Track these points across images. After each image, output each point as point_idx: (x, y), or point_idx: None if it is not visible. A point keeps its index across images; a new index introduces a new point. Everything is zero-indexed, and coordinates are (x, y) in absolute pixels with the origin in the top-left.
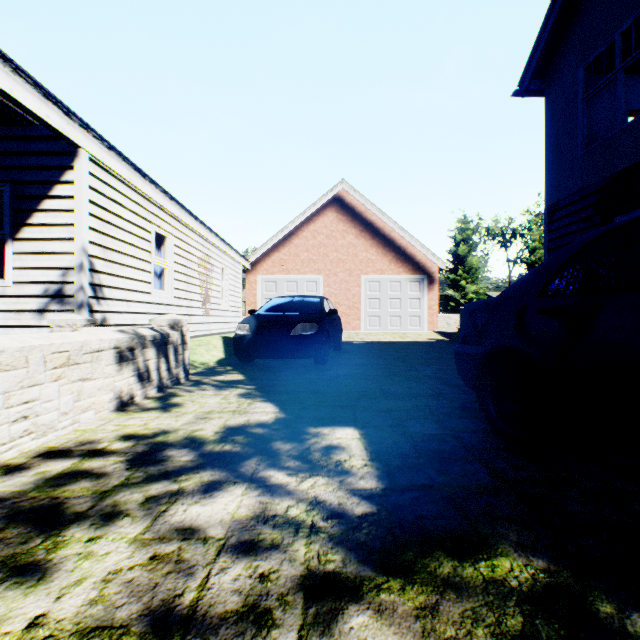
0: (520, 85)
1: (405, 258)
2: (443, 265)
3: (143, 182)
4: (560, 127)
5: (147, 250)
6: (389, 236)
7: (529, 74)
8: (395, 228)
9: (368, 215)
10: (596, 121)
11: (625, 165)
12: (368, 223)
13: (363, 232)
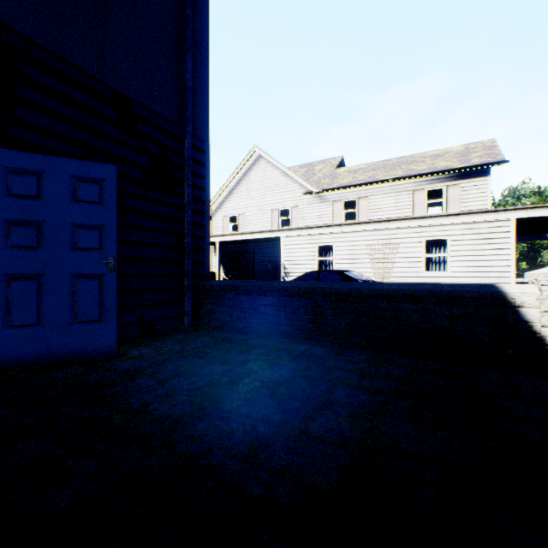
0: None
1: None
2: None
3: (307, 231)
4: None
5: (312, 255)
6: None
7: None
8: None
9: None
10: None
11: None
12: None
13: None
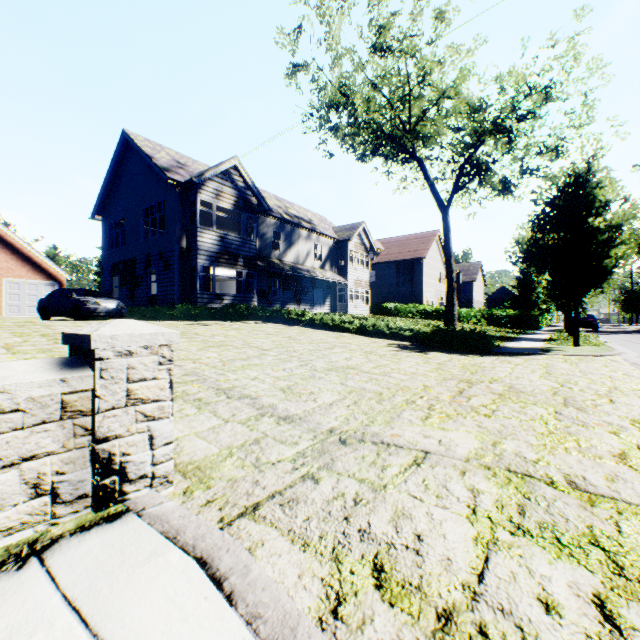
0: (92, 217)
1: (42, 270)
2: (70, 277)
3: None
4: (105, 239)
5: None
6: (29, 255)
7: (95, 215)
8: (33, 251)
9: (10, 238)
10: (122, 238)
11: (115, 261)
12: (10, 244)
13: (5, 249)
